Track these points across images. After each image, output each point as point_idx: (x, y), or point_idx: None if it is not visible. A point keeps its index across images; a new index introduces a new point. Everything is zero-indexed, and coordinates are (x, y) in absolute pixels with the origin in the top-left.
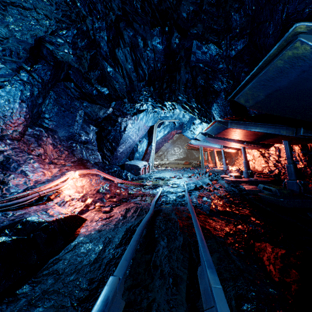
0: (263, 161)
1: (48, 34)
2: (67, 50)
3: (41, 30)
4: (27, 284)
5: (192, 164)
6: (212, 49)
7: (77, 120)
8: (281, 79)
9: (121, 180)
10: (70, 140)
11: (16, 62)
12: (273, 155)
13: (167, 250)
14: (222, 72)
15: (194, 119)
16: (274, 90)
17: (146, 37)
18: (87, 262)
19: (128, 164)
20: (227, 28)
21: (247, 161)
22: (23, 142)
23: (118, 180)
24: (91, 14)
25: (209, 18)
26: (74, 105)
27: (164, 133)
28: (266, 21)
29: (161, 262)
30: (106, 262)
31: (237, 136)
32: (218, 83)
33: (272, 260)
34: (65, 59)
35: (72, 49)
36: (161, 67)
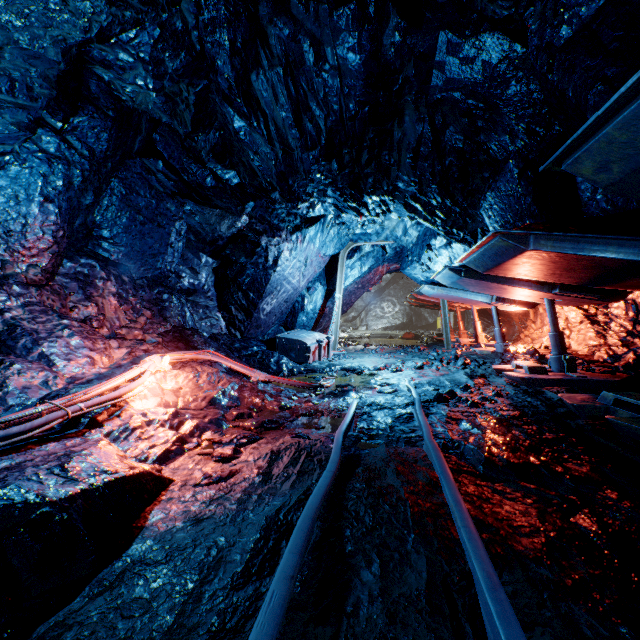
0: (591, 333)
1: (92, 36)
2: (142, 81)
3: (74, 27)
4: None
5: (422, 338)
6: (490, 47)
7: (172, 242)
8: None
9: (265, 375)
10: (158, 286)
11: (26, 108)
12: (619, 319)
13: (385, 611)
14: (514, 108)
15: (432, 236)
16: None
17: (320, 39)
18: None
19: (283, 337)
20: None
21: (560, 333)
22: (52, 291)
23: (260, 374)
24: None
25: None
26: (165, 210)
27: (361, 270)
28: None
29: None
30: None
31: (545, 273)
32: (502, 139)
33: None
34: (139, 102)
35: (154, 77)
36: (356, 110)
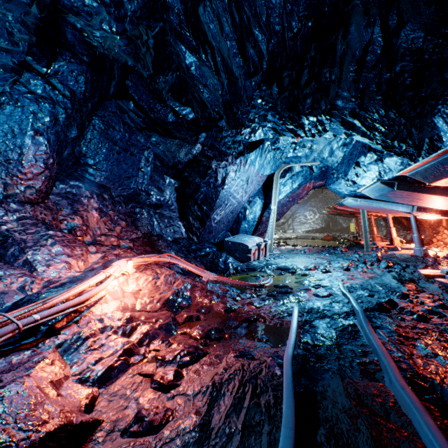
0: None
1: None
2: (107, 26)
3: None
4: None
5: (339, 240)
6: None
7: (142, 167)
8: None
9: (214, 276)
10: (132, 202)
11: (9, 52)
12: None
13: None
14: None
15: (360, 154)
16: None
17: None
18: None
19: (229, 241)
20: None
21: None
22: (45, 207)
23: (209, 274)
24: None
25: None
26: (136, 141)
27: (292, 187)
28: None
29: None
30: None
31: None
32: None
33: None
34: (107, 47)
35: (116, 20)
36: (298, 26)
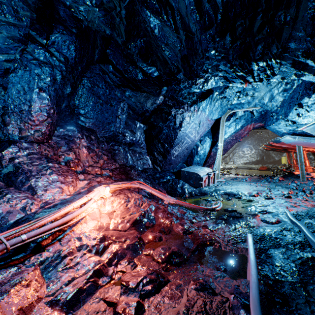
0: None
1: None
2: (88, 0)
3: None
4: None
5: (272, 170)
6: None
7: (119, 115)
8: None
9: (173, 199)
10: (111, 141)
11: (16, 26)
12: None
13: None
14: None
15: (303, 96)
16: None
17: None
18: None
19: (185, 171)
20: None
21: None
22: (48, 145)
23: (170, 198)
24: None
25: None
26: (114, 95)
27: (236, 128)
28: None
29: None
30: None
31: None
32: None
33: None
34: (89, 20)
35: None
36: None
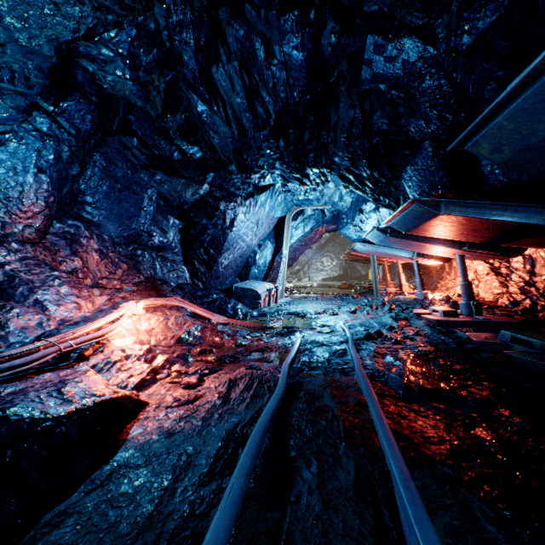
0: (495, 283)
1: (80, 36)
2: (121, 72)
3: (65, 28)
4: None
5: (355, 288)
6: (408, 48)
7: (145, 206)
8: None
9: (223, 318)
10: (133, 243)
11: (24, 95)
12: (518, 272)
13: (320, 499)
14: (428, 98)
15: (363, 202)
16: None
17: (270, 39)
18: (128, 527)
19: (238, 287)
20: None
21: (469, 283)
22: (44, 247)
23: (219, 317)
24: None
25: None
26: (139, 179)
27: (304, 230)
28: None
29: (306, 537)
30: (171, 528)
31: (455, 233)
32: (419, 123)
33: None
34: (117, 90)
35: (131, 69)
36: (299, 97)
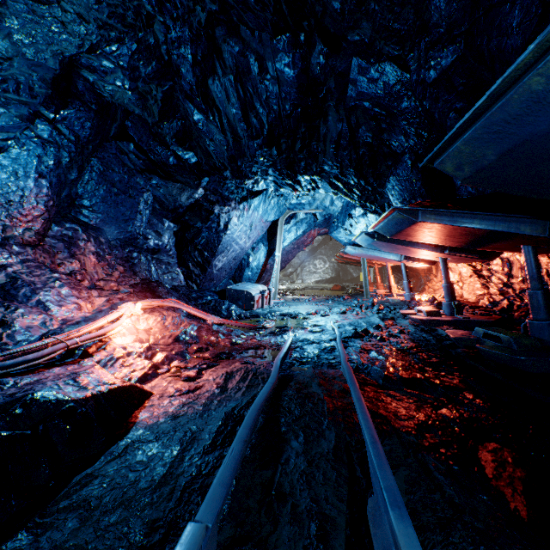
0: (478, 285)
1: (84, 50)
2: (120, 83)
3: (71, 44)
4: (24, 530)
5: (347, 290)
6: (388, 72)
7: (141, 210)
8: (537, 118)
9: (218, 319)
10: (129, 246)
11: (27, 104)
12: (497, 274)
13: (306, 460)
14: (406, 117)
15: (352, 207)
16: (519, 142)
17: (263, 55)
18: (147, 483)
19: (232, 289)
20: (421, 26)
21: (451, 284)
22: (43, 250)
23: (214, 318)
24: (161, 10)
25: (386, 8)
26: (135, 183)
27: (297, 234)
28: (506, 2)
29: (293, 485)
30: (183, 483)
31: (434, 238)
32: (399, 138)
33: (517, 483)
34: (116, 98)
35: (130, 80)
36: (291, 110)
